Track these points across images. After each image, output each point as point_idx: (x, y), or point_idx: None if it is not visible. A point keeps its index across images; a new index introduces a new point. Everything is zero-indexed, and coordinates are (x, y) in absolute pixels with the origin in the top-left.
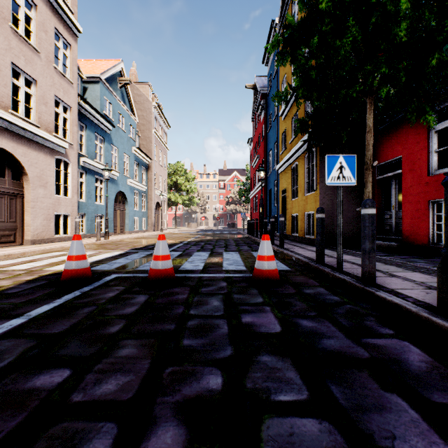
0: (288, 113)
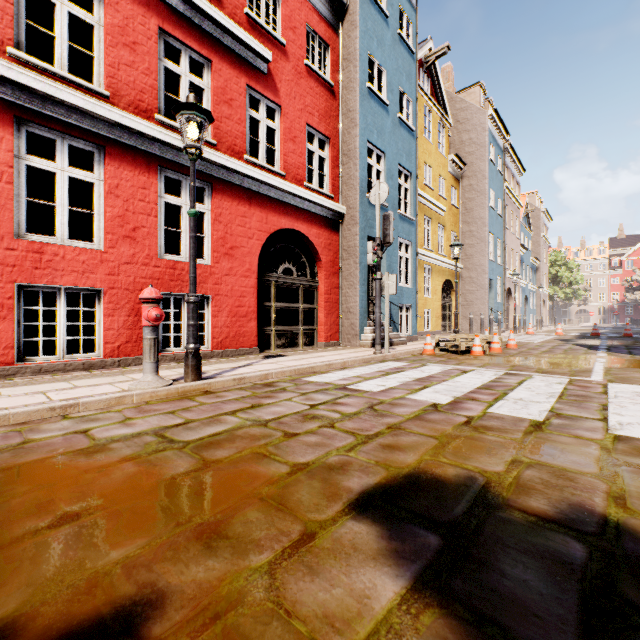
0: None
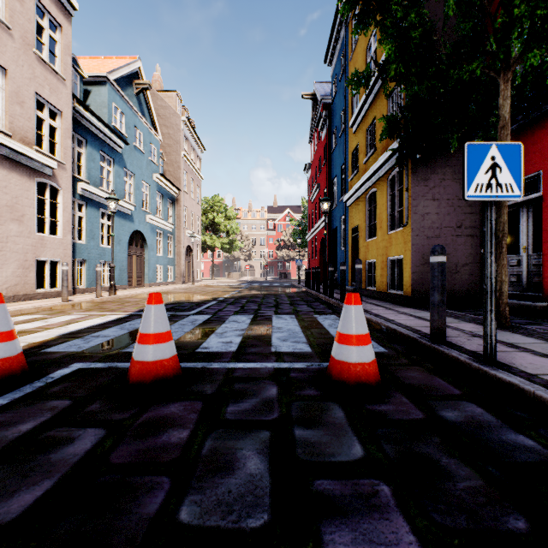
0: (361, 123)
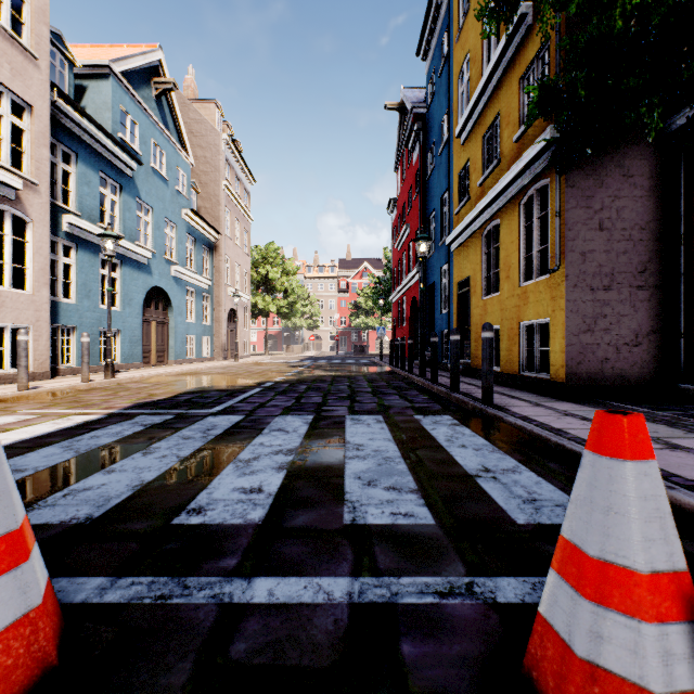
0: (473, 128)
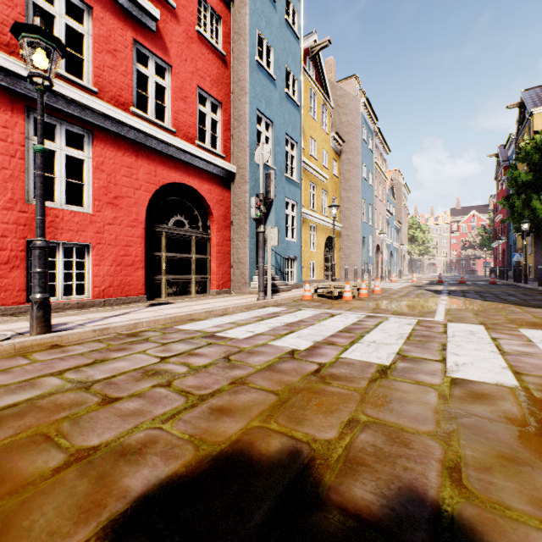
0: None
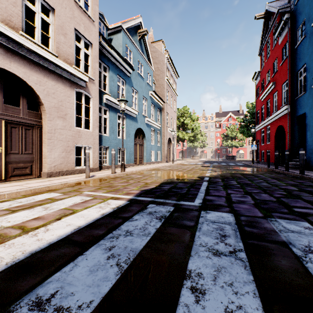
0: None
